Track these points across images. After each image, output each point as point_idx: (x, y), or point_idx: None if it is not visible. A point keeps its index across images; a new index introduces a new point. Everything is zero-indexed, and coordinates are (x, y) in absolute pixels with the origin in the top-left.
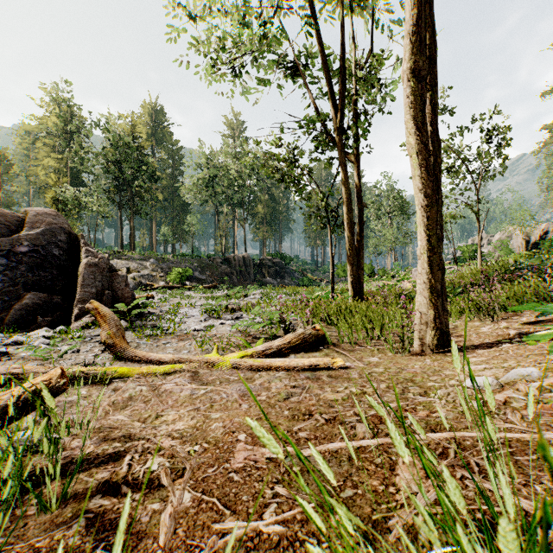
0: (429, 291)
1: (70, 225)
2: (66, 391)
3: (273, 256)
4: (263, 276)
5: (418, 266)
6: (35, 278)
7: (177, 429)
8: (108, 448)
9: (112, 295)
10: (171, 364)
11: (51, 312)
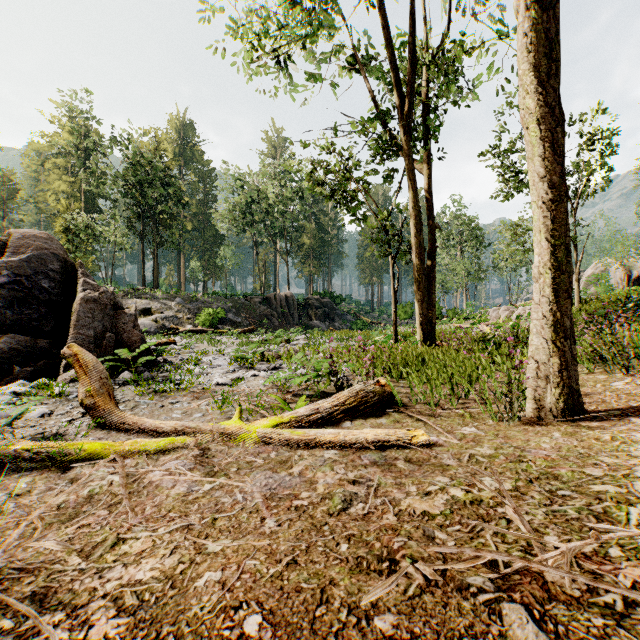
0: (551, 330)
1: (82, 259)
2: None
3: (321, 295)
4: (309, 318)
5: (534, 293)
6: (16, 317)
7: (138, 579)
8: None
9: (116, 338)
10: (172, 435)
11: (34, 360)
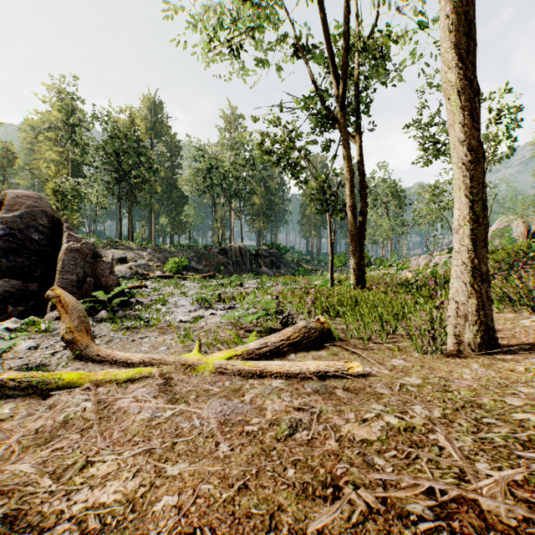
0: (470, 274)
1: (69, 216)
2: None
3: (269, 246)
4: (259, 266)
5: (454, 243)
6: (10, 264)
7: (102, 501)
8: None
9: (95, 282)
10: (140, 366)
11: (25, 301)
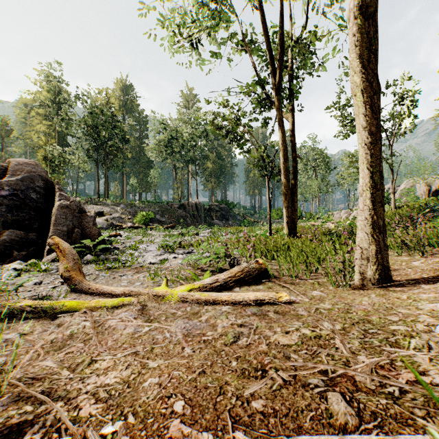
0: (370, 227)
1: (56, 178)
2: (9, 327)
3: (219, 202)
4: (211, 218)
5: (359, 203)
6: (14, 218)
7: (106, 383)
8: (15, 413)
9: (81, 232)
10: (122, 296)
11: (27, 247)
